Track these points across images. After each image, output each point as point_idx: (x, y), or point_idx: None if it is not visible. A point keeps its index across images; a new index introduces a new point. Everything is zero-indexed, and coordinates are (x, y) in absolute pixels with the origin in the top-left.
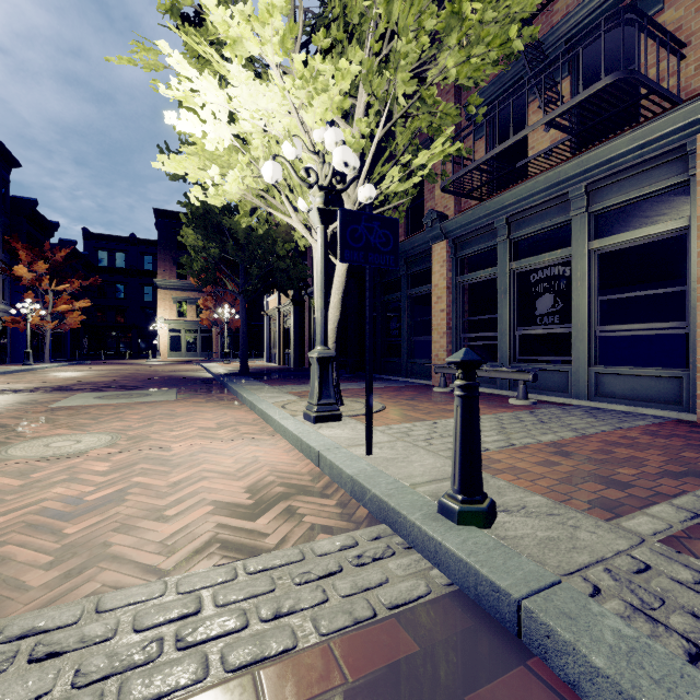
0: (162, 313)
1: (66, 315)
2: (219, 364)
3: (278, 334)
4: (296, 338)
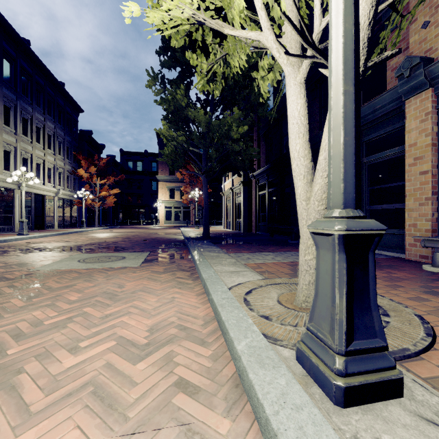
0: (160, 196)
1: (106, 198)
2: (191, 229)
3: (231, 207)
4: (245, 210)
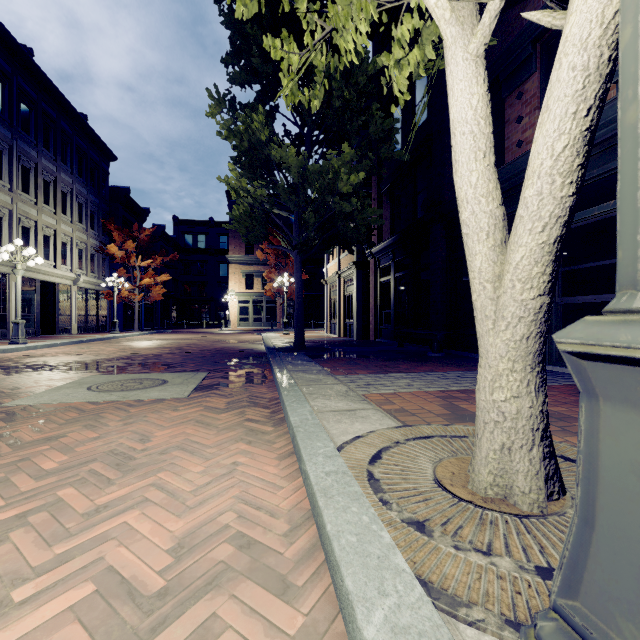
0: (232, 286)
1: (150, 288)
2: (278, 334)
3: (338, 302)
4: (359, 306)
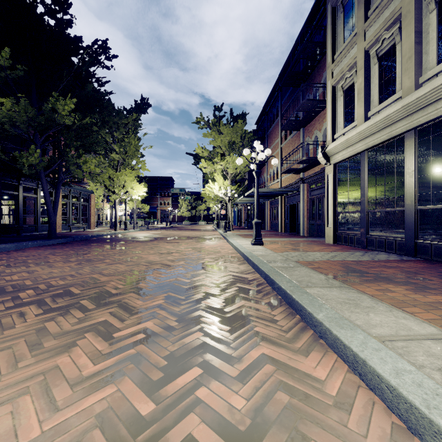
0: None
1: None
2: None
3: None
4: None
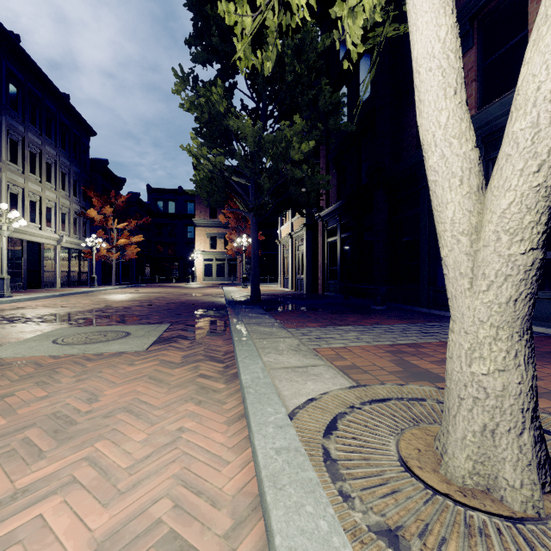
0: (198, 246)
1: (126, 248)
2: (237, 288)
3: (290, 260)
4: (309, 263)
